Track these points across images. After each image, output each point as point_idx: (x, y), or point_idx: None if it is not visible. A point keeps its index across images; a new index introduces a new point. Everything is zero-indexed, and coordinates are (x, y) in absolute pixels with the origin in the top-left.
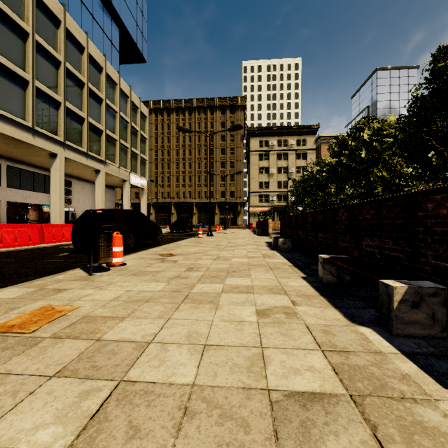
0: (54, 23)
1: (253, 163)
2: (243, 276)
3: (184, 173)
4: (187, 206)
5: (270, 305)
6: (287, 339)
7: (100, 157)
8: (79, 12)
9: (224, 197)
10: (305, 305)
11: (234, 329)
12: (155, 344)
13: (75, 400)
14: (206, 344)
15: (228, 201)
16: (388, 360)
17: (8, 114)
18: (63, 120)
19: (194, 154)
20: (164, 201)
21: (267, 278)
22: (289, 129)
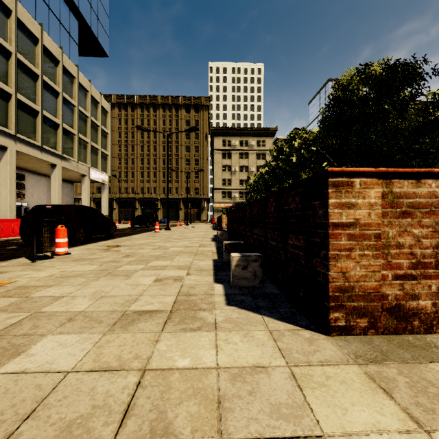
0: (3, 12)
1: (217, 161)
2: (167, 260)
3: (149, 169)
4: (151, 201)
5: (169, 276)
6: (161, 291)
7: (56, 151)
8: (33, 1)
9: (189, 193)
10: (194, 275)
11: (130, 288)
12: (68, 297)
13: (2, 320)
14: (104, 296)
15: (193, 197)
16: (213, 297)
17: None
18: (14, 113)
19: (159, 150)
20: (128, 197)
21: (184, 261)
22: (250, 131)
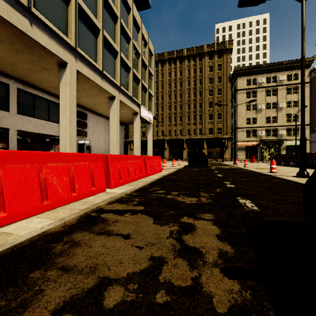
0: None
1: (241, 101)
2: None
3: (175, 114)
4: (178, 142)
5: None
6: None
7: (115, 80)
8: None
9: (211, 133)
10: None
11: None
12: None
13: None
14: None
15: (216, 137)
16: None
17: None
18: (74, 19)
19: (185, 97)
20: (158, 139)
21: None
22: (279, 65)
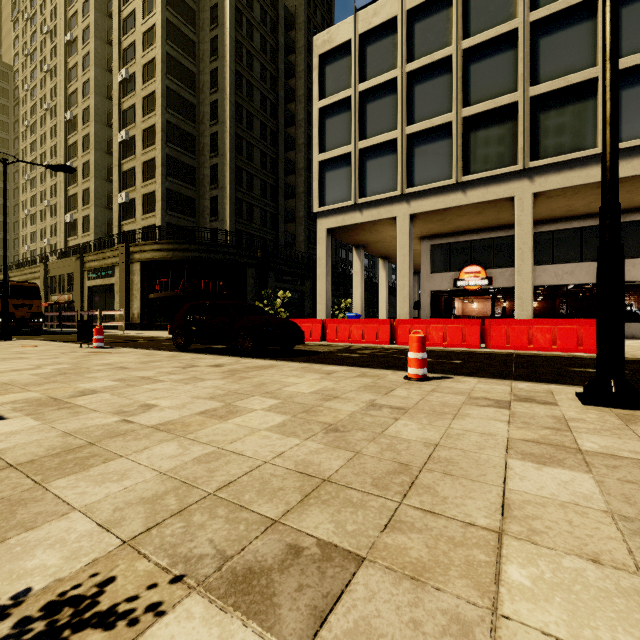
0: None
1: None
2: None
3: None
4: None
5: None
6: None
7: None
8: None
9: None
10: None
11: None
12: None
13: None
14: None
15: None
16: None
17: (423, 187)
18: (522, 130)
19: None
20: None
21: None
22: None
